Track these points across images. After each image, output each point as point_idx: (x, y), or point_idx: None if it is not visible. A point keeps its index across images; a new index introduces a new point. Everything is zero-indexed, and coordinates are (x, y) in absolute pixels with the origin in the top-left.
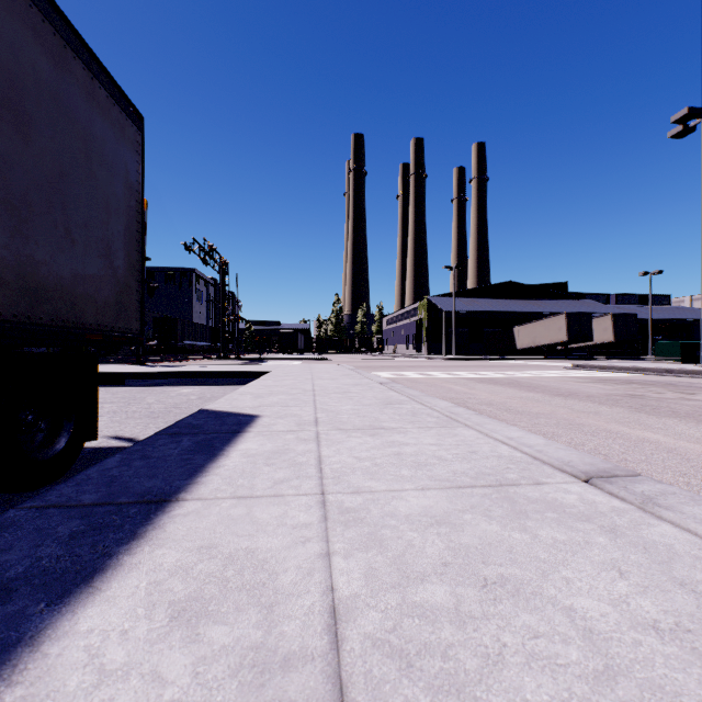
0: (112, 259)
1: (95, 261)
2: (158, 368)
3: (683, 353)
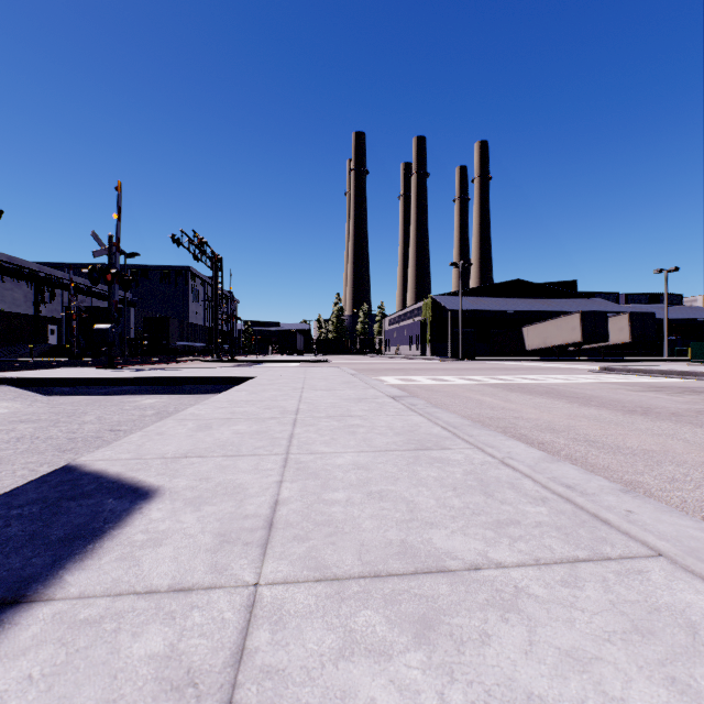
0: None
1: None
2: (127, 372)
3: None
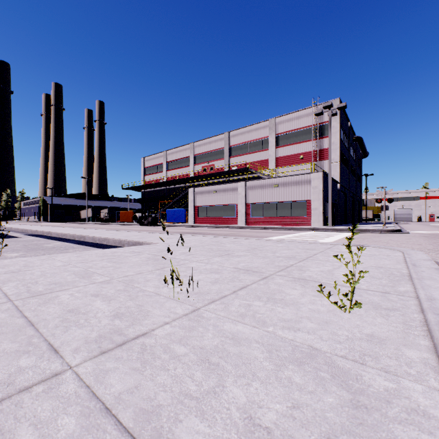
0: None
1: None
2: None
3: (93, 220)
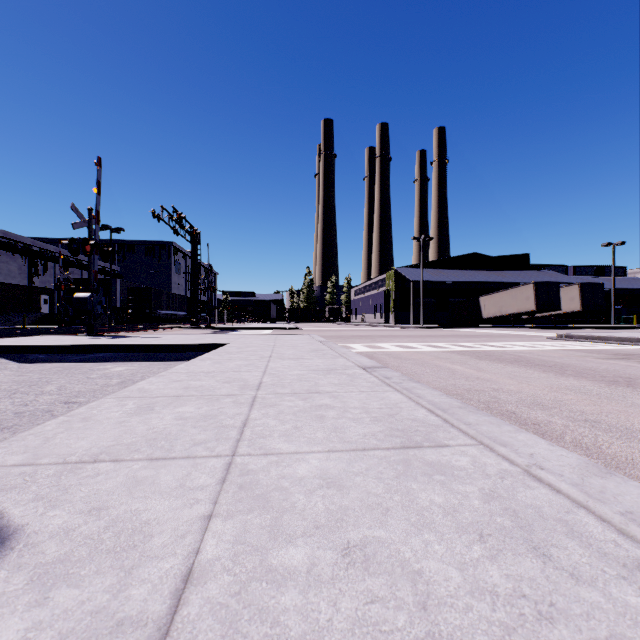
0: None
1: None
2: (103, 339)
3: None
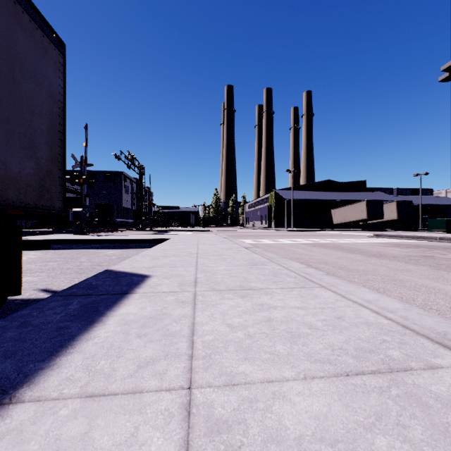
0: (35, 151)
1: (18, 151)
2: (94, 236)
3: (447, 226)
